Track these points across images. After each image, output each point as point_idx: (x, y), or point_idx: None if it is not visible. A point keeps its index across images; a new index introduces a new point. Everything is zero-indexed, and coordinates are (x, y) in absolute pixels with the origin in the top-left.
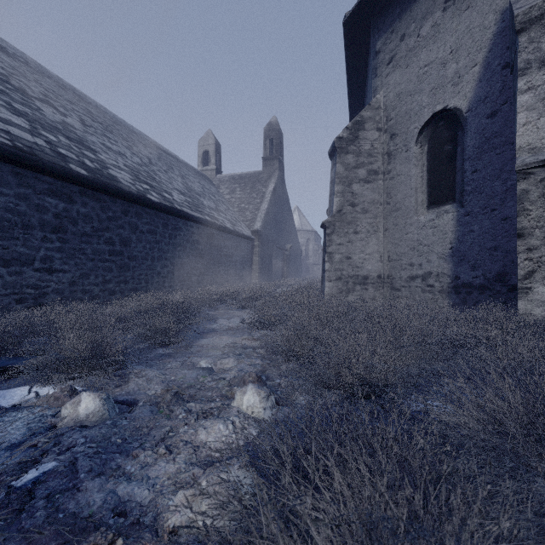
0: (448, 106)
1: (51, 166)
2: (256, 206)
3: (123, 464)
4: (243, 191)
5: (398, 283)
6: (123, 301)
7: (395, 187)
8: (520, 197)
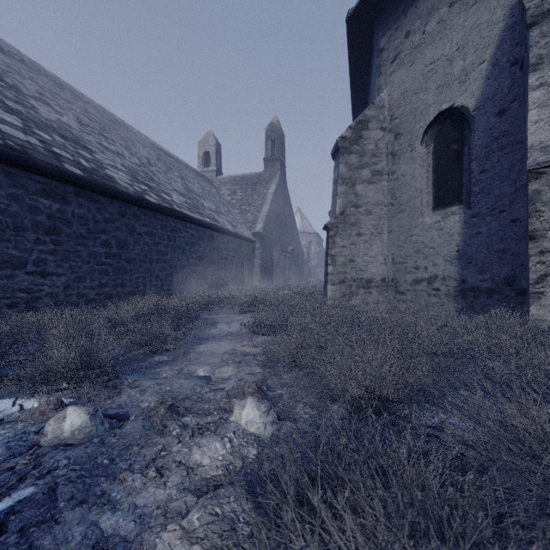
0: (454, 105)
1: (44, 165)
2: (257, 208)
3: (108, 490)
4: (244, 192)
5: (403, 287)
6: (120, 305)
7: (400, 188)
8: (532, 198)
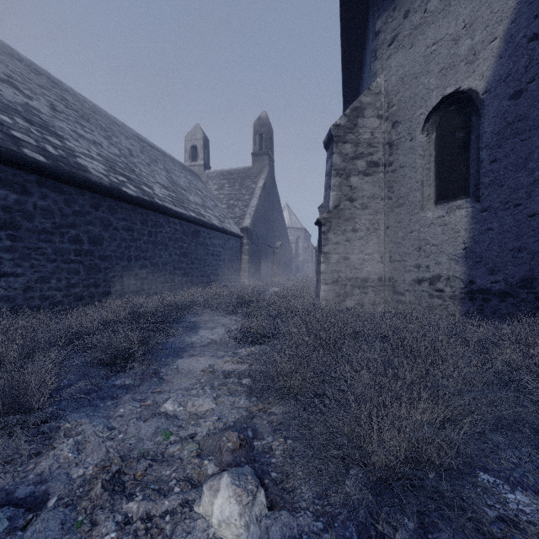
0: (461, 88)
1: None
2: (245, 203)
3: None
4: (231, 187)
5: (402, 287)
6: (92, 307)
7: (398, 181)
8: None
